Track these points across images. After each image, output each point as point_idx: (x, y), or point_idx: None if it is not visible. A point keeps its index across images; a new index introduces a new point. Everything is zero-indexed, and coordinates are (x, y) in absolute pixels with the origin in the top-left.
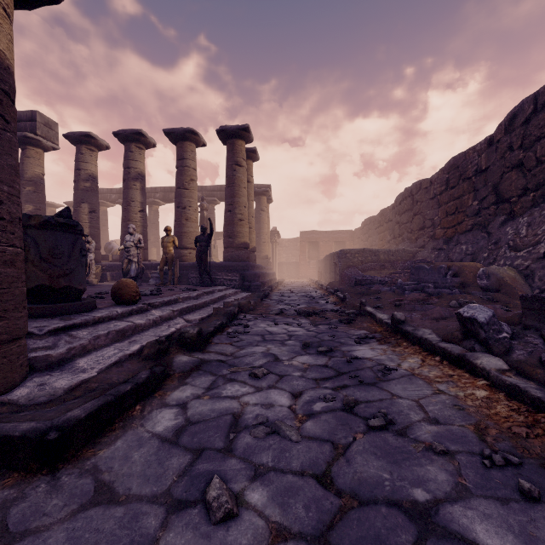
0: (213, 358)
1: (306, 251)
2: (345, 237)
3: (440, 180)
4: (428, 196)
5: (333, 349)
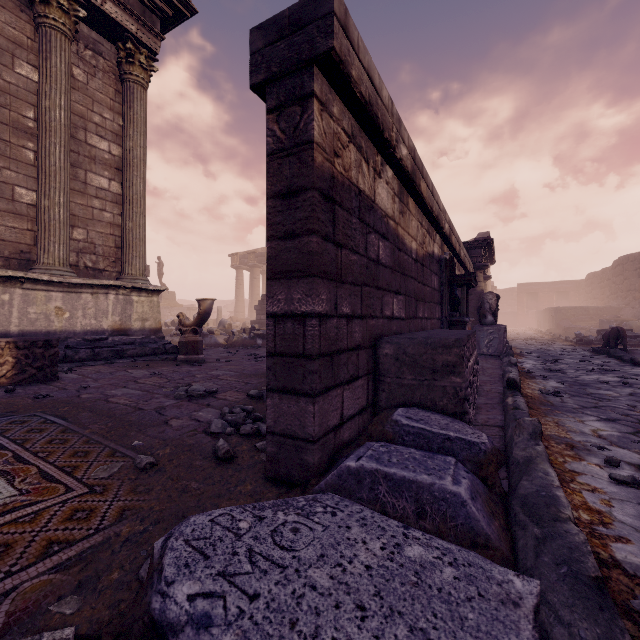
0: (512, 342)
1: (524, 302)
2: (568, 287)
3: (638, 259)
4: (633, 268)
5: (543, 342)
